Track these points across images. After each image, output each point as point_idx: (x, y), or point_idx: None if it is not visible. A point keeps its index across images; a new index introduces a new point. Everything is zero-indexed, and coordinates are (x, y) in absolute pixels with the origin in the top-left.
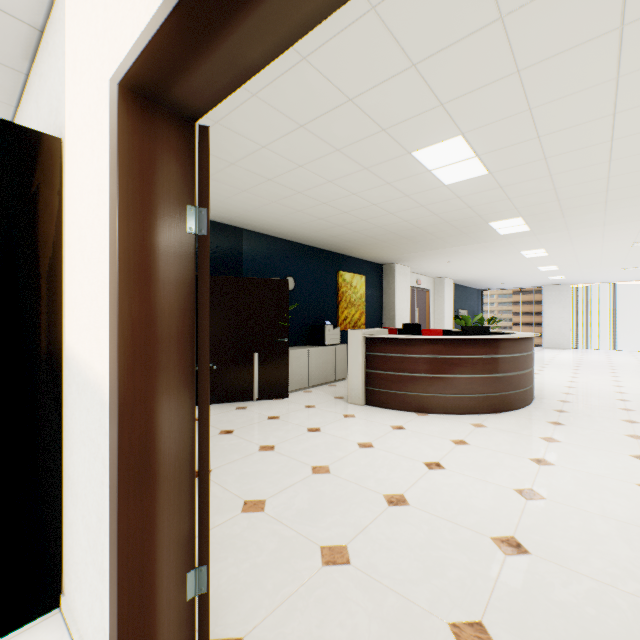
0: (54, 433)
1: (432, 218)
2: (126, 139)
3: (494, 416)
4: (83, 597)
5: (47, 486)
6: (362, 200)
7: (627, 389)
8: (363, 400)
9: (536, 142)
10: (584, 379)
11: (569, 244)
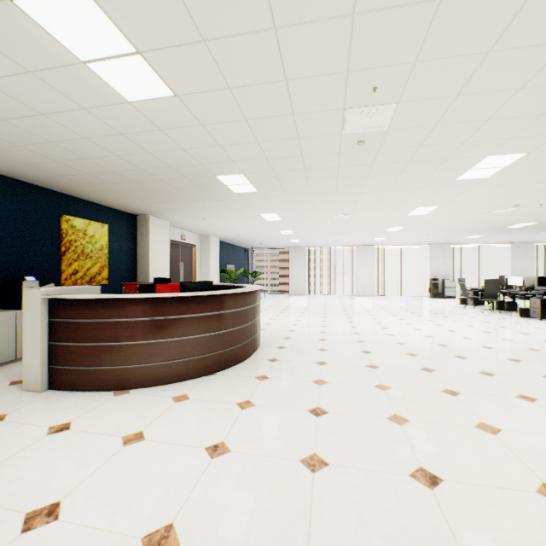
0: None
1: (150, 157)
2: None
3: (208, 379)
4: None
5: None
6: (13, 99)
7: (328, 328)
8: (45, 384)
9: (206, 51)
10: (305, 321)
11: (293, 211)
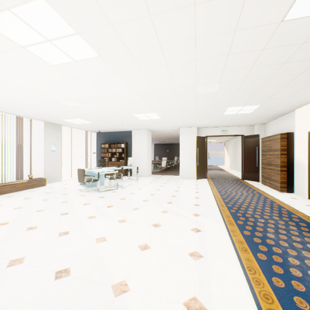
0: (292, 170)
1: None
2: (309, 138)
3: None
4: (300, 189)
5: (292, 177)
6: None
7: None
8: None
9: None
10: None
11: None
